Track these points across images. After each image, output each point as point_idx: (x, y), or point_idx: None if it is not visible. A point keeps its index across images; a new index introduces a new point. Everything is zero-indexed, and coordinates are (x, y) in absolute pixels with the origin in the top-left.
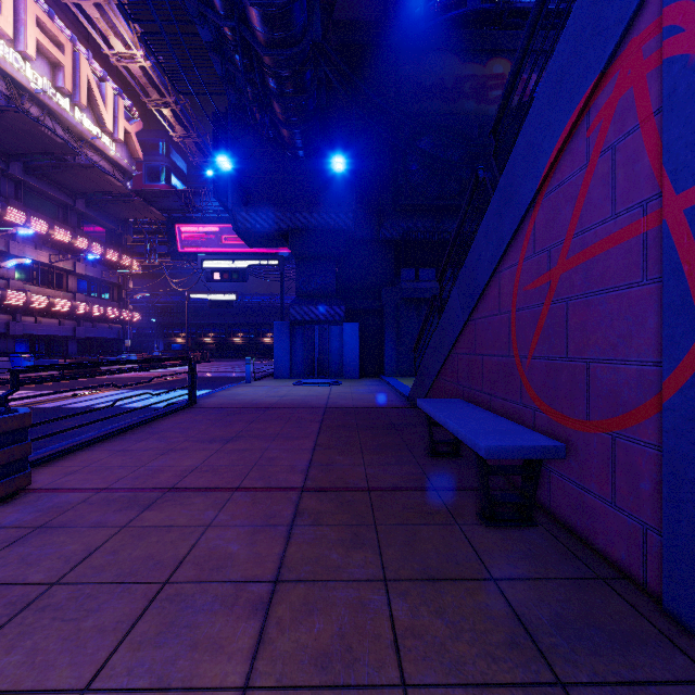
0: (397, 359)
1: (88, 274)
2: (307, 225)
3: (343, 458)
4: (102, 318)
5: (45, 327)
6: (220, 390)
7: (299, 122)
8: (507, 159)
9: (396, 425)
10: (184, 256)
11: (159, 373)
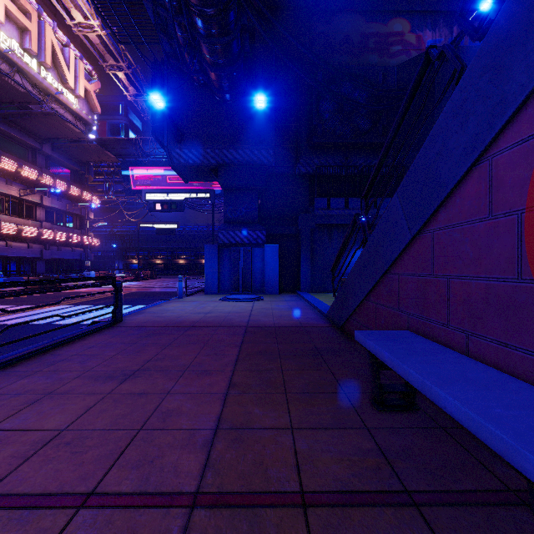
0: (312, 277)
1: (54, 206)
2: (233, 160)
3: (263, 413)
4: (66, 243)
5: (15, 250)
6: (152, 306)
7: (225, 65)
8: (493, 2)
9: (322, 351)
10: (135, 193)
11: (110, 288)
